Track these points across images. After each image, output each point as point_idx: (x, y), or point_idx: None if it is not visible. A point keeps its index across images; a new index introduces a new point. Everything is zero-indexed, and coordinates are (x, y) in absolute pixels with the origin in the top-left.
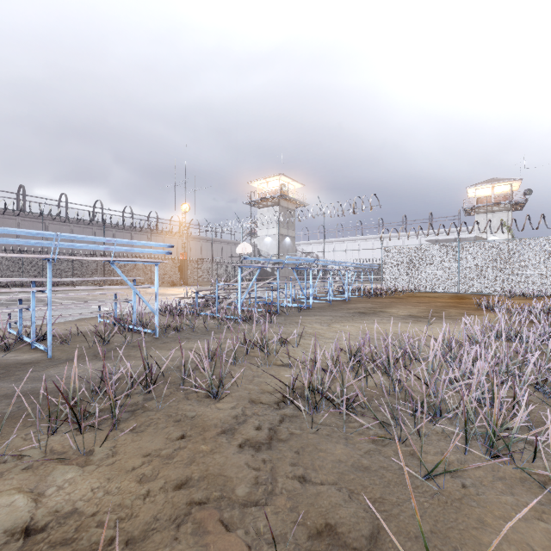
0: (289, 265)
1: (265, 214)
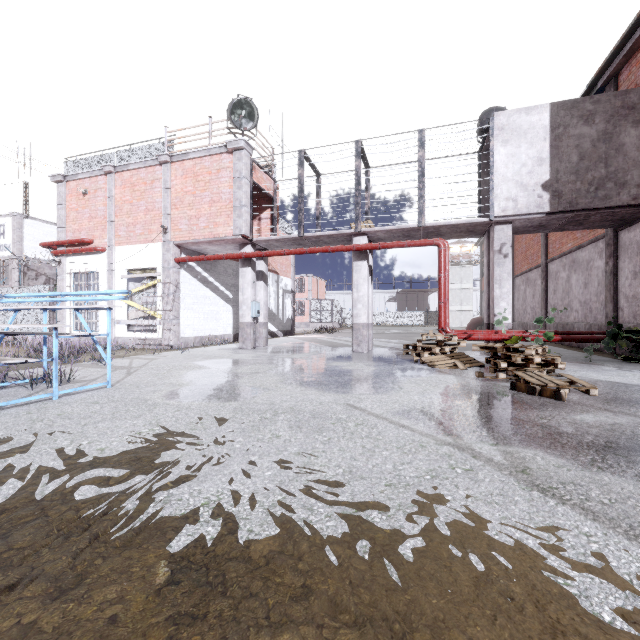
0: None
1: None
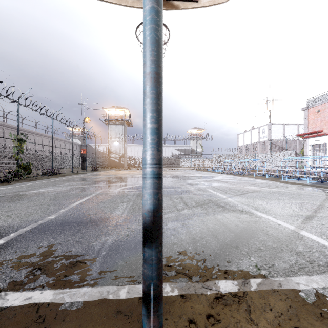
0: (126, 158)
1: (114, 128)
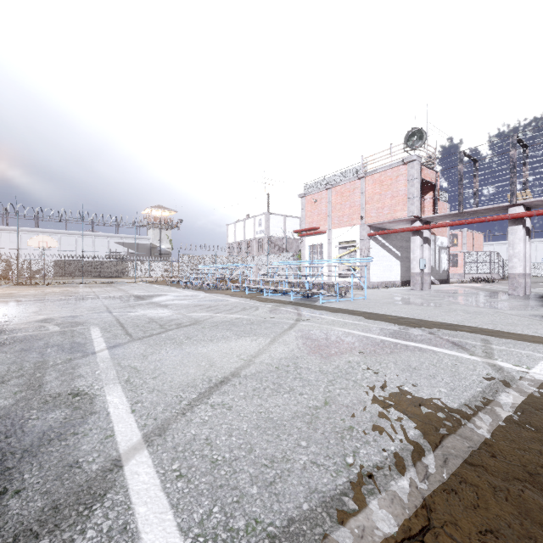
0: None
1: None
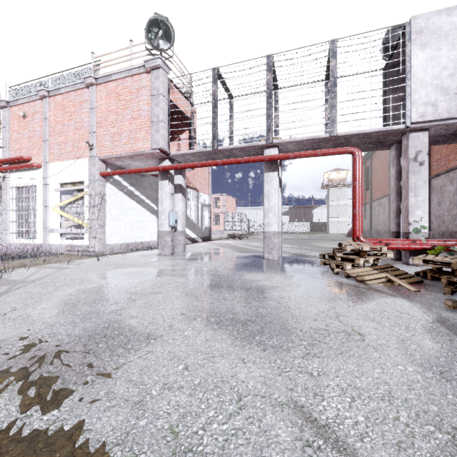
0: None
1: None
